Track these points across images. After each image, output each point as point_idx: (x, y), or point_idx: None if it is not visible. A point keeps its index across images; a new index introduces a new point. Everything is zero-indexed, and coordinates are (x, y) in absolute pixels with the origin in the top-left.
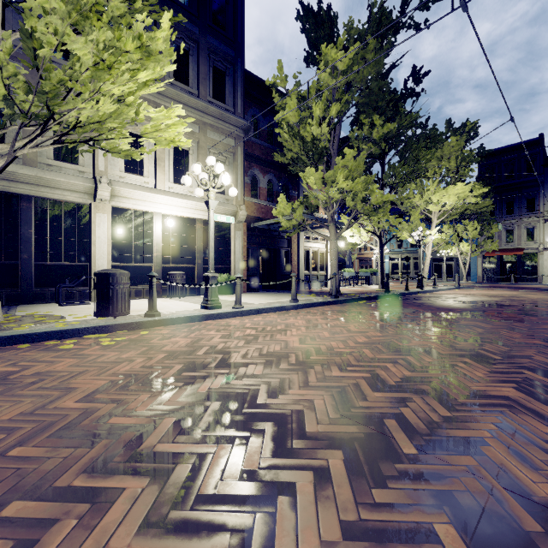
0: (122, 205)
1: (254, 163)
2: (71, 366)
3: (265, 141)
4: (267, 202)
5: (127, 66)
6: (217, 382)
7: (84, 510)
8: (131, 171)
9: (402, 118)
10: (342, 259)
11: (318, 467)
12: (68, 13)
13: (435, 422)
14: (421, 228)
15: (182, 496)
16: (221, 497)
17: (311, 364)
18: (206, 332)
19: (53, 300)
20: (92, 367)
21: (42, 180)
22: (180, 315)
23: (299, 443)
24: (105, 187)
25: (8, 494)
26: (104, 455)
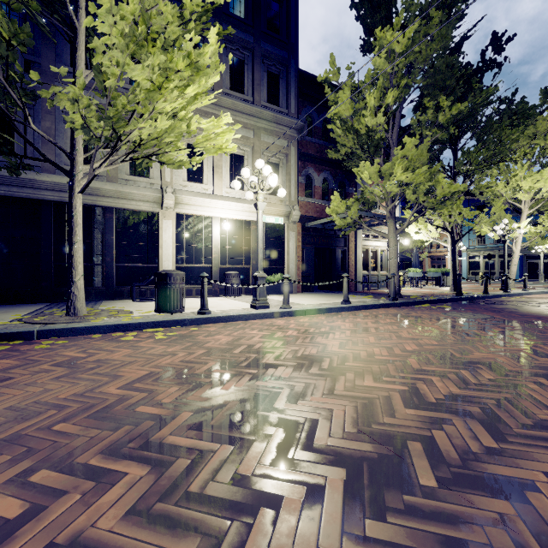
0: (184, 211)
1: (309, 163)
2: (125, 355)
3: (320, 139)
4: (322, 201)
5: (174, 84)
6: (242, 381)
7: (89, 487)
8: (192, 180)
9: (477, 95)
10: (407, 257)
11: (313, 483)
12: (126, 45)
13: (473, 452)
14: (506, 220)
15: (173, 490)
16: (206, 498)
17: (344, 370)
18: (249, 331)
19: (129, 297)
20: (141, 358)
21: (121, 193)
22: (228, 314)
23: (302, 454)
24: (170, 196)
25: (42, 462)
26: (122, 440)
